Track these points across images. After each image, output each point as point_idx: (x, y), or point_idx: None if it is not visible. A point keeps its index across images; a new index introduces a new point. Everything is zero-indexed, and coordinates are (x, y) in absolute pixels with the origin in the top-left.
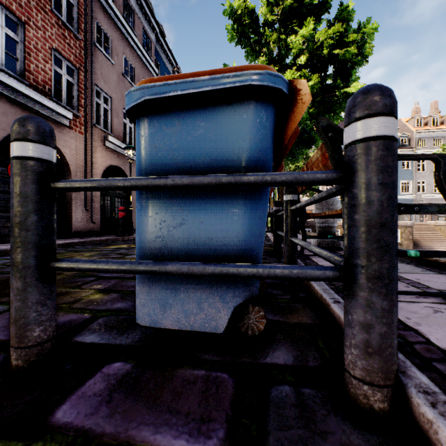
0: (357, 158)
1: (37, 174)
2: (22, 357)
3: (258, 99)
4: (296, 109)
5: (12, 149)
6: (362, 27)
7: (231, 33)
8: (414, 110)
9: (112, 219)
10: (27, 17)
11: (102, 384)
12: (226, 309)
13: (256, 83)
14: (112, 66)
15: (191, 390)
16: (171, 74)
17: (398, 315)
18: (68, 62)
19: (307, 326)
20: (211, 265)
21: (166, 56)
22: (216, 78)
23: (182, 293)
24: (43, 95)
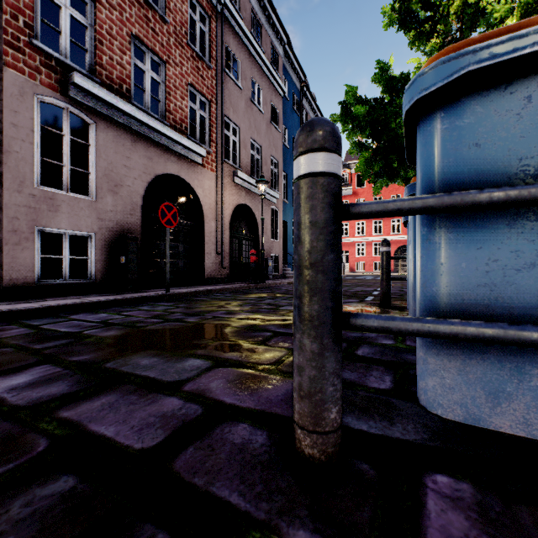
0: None
1: (333, 196)
2: (318, 445)
3: None
4: None
5: (302, 164)
6: None
7: (388, 17)
8: None
9: (240, 264)
10: (167, 56)
11: (456, 515)
12: None
13: None
14: (240, 92)
15: None
16: (299, 90)
17: None
18: (201, 95)
19: None
20: None
21: (293, 70)
22: None
23: (536, 379)
24: (180, 134)
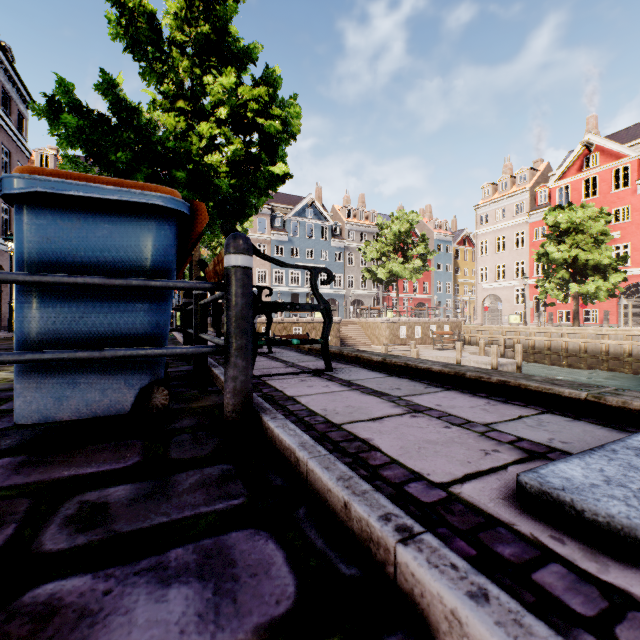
0: (230, 277)
1: None
2: None
3: (163, 215)
4: (197, 225)
5: None
6: (286, 105)
7: (115, 27)
8: (345, 199)
9: None
10: None
11: None
12: (132, 391)
13: (162, 204)
14: None
15: (103, 452)
16: None
17: (277, 386)
18: None
19: (209, 406)
20: (122, 350)
21: None
22: (123, 191)
23: (84, 384)
24: None
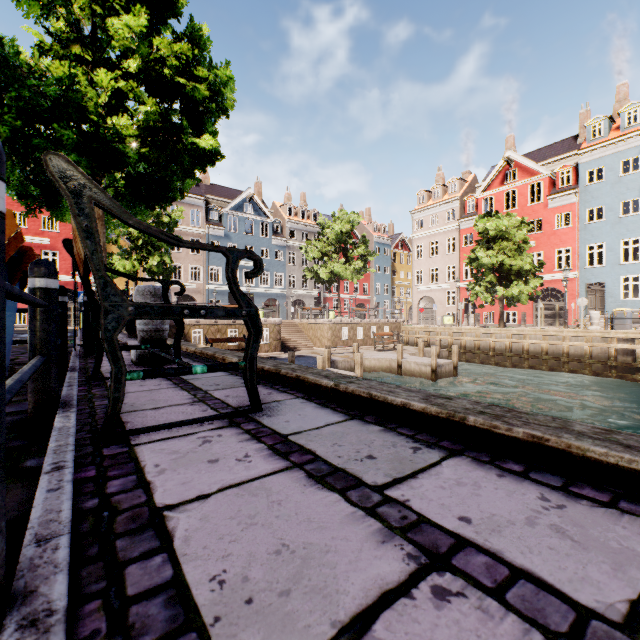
0: None
1: None
2: None
3: None
4: None
5: None
6: (214, 66)
7: None
8: (287, 196)
9: None
10: None
11: None
12: None
13: None
14: None
15: None
16: None
17: (149, 463)
18: None
19: None
20: None
21: None
22: None
23: None
24: None
